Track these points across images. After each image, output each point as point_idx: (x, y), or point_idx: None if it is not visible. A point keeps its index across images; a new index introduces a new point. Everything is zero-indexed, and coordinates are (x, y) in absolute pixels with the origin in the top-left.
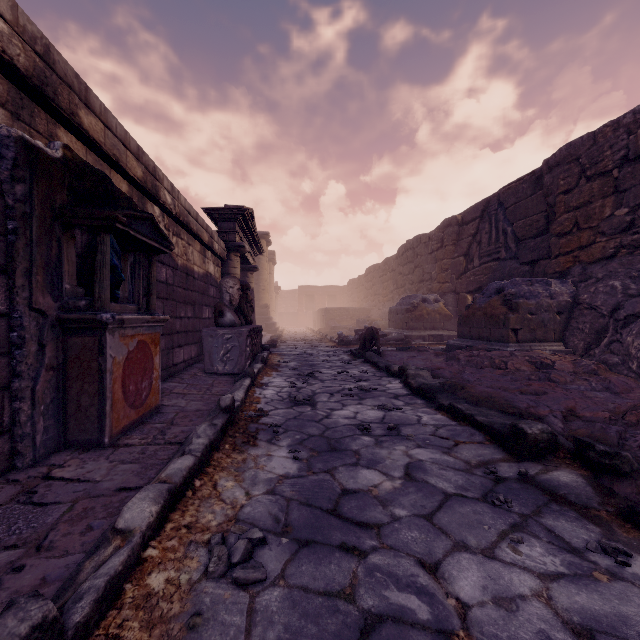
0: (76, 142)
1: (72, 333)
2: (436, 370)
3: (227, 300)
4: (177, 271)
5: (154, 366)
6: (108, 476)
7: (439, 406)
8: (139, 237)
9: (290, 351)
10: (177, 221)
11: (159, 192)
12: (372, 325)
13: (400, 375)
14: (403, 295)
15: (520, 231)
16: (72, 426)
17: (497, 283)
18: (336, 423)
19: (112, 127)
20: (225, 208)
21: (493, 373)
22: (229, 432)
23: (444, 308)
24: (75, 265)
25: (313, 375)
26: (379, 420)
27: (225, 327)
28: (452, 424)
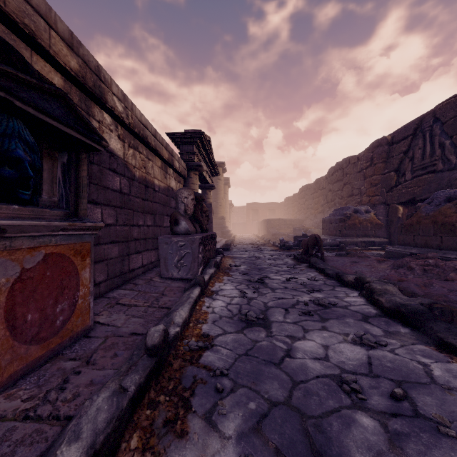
0: None
1: None
2: (398, 282)
3: (182, 209)
4: (134, 182)
5: (80, 282)
6: None
7: (443, 344)
8: (37, 115)
9: (240, 254)
10: (133, 134)
11: (105, 95)
12: (307, 232)
13: (357, 286)
14: (333, 208)
15: None
16: None
17: (445, 191)
18: (304, 370)
19: None
20: (185, 132)
21: None
22: (150, 392)
23: (375, 218)
24: None
25: (263, 281)
26: (365, 368)
27: (179, 234)
28: None
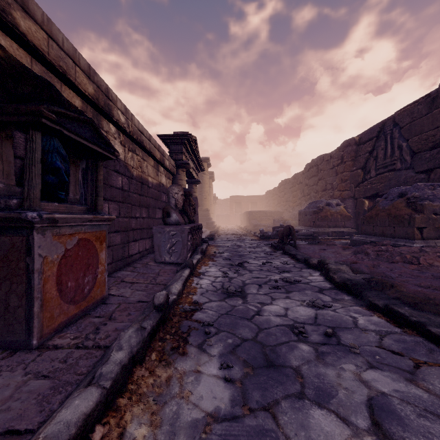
0: (18, 49)
1: (1, 232)
2: (352, 264)
3: (173, 203)
4: (132, 180)
5: (99, 261)
6: (8, 401)
7: (371, 305)
8: (76, 138)
9: (224, 243)
10: (132, 139)
11: (112, 111)
12: (285, 223)
13: (319, 268)
14: (309, 201)
15: (415, 145)
16: (1, 327)
17: (398, 188)
18: (268, 322)
19: (58, 40)
20: (174, 134)
21: (407, 268)
22: (160, 333)
23: (344, 210)
24: (13, 165)
25: (242, 265)
26: (312, 320)
27: (171, 225)
28: (396, 331)
